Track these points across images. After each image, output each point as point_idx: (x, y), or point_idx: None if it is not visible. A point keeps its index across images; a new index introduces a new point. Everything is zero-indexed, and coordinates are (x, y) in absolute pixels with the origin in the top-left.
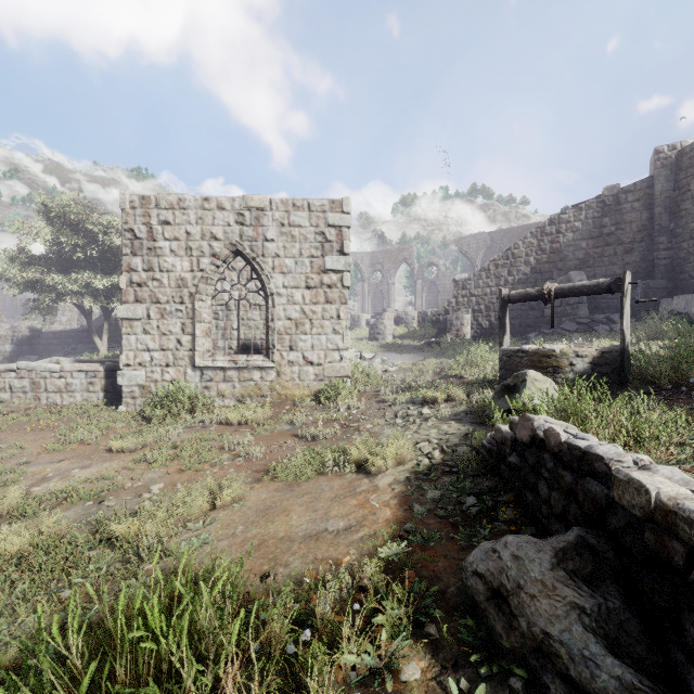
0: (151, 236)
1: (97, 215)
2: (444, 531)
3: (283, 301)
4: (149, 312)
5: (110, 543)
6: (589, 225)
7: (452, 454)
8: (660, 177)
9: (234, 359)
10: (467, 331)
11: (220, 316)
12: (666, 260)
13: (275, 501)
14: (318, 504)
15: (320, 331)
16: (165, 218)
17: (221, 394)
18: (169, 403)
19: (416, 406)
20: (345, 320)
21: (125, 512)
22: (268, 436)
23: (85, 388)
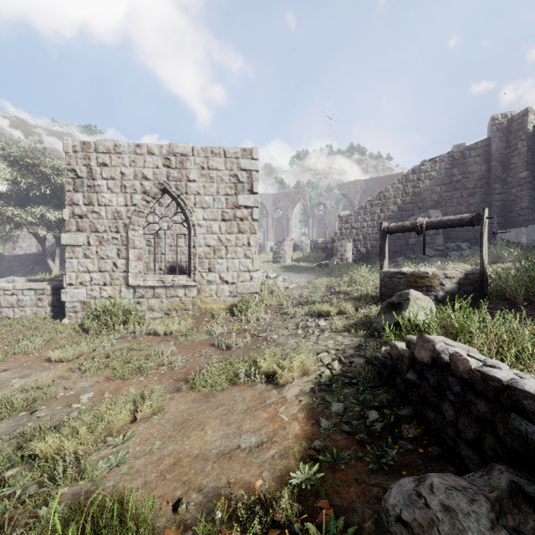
0: (90, 176)
1: (49, 159)
2: (351, 449)
3: (203, 231)
4: (89, 240)
5: (31, 460)
6: (442, 174)
7: (349, 365)
8: (496, 138)
9: (162, 279)
10: (349, 255)
11: (152, 243)
12: (500, 202)
13: (192, 413)
14: (231, 417)
15: (234, 256)
16: (103, 161)
17: (151, 308)
18: (106, 317)
19: (314, 318)
20: (254, 247)
21: (50, 426)
22: (189, 345)
23: (34, 304)
